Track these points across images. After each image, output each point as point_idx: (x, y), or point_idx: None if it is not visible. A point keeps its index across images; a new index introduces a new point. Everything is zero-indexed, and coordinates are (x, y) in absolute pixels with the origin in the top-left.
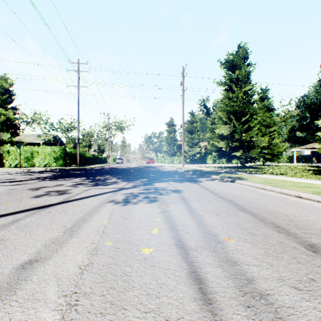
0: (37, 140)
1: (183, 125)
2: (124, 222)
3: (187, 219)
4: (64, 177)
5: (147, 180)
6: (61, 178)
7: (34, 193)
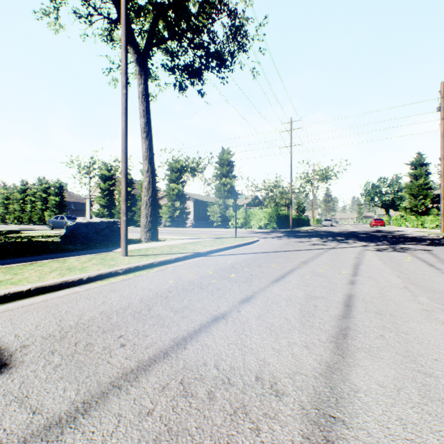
0: (241, 202)
1: (442, 170)
2: (386, 255)
3: (431, 258)
4: (299, 237)
5: (387, 243)
6: (299, 237)
7: (304, 244)
